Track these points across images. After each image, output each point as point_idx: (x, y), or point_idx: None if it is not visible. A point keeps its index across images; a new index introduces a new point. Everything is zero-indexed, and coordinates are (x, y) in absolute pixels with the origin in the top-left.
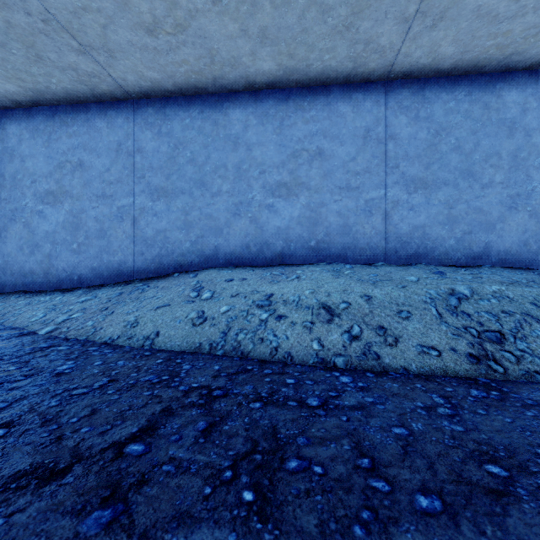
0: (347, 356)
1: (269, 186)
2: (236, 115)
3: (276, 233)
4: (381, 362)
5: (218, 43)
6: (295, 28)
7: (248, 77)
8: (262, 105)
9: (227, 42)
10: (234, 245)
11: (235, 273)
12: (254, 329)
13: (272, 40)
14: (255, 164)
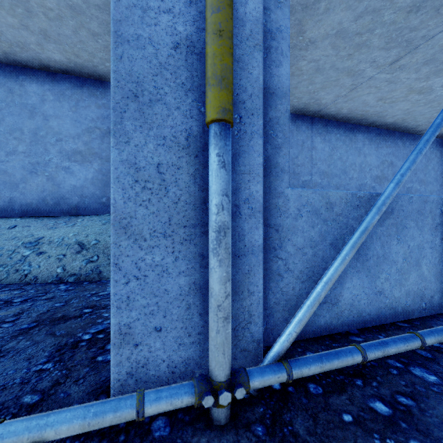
0: (79, 274)
1: (66, 152)
2: (33, 88)
3: (72, 190)
4: (101, 275)
5: (1, 27)
6: (73, 38)
7: (41, 60)
8: (59, 85)
9: (10, 29)
10: (31, 199)
11: (23, 222)
12: (14, 263)
13: (56, 40)
14: (52, 133)
